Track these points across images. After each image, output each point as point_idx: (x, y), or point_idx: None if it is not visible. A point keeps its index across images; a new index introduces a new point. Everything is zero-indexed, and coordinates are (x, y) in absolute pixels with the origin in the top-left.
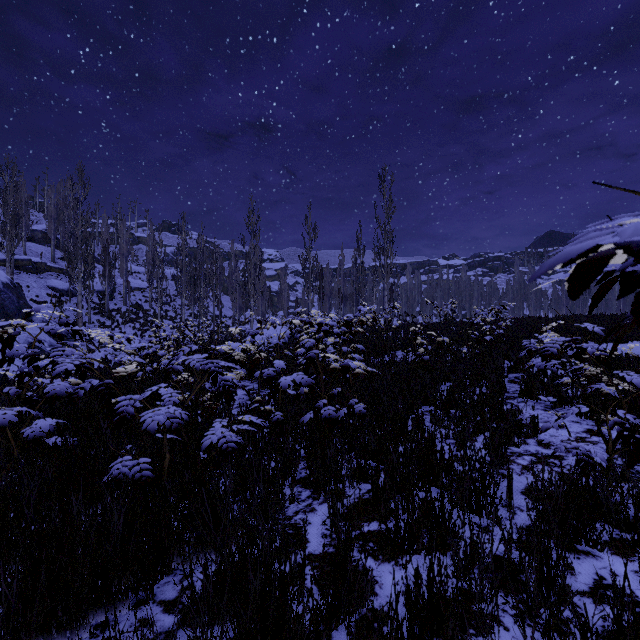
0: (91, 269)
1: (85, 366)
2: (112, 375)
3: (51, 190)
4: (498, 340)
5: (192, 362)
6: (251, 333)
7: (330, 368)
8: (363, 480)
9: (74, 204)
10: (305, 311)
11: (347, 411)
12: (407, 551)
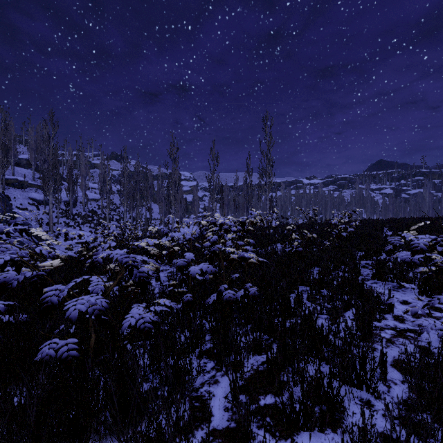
0: (59, 185)
1: (21, 260)
2: (39, 269)
3: (32, 130)
4: (350, 236)
5: (115, 256)
6: (165, 231)
7: (229, 258)
8: (257, 352)
9: (47, 139)
10: (210, 215)
11: (243, 293)
12: (301, 428)
